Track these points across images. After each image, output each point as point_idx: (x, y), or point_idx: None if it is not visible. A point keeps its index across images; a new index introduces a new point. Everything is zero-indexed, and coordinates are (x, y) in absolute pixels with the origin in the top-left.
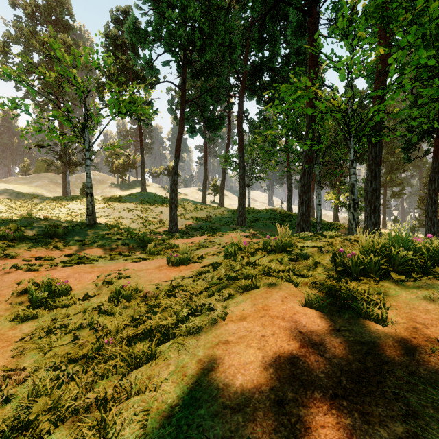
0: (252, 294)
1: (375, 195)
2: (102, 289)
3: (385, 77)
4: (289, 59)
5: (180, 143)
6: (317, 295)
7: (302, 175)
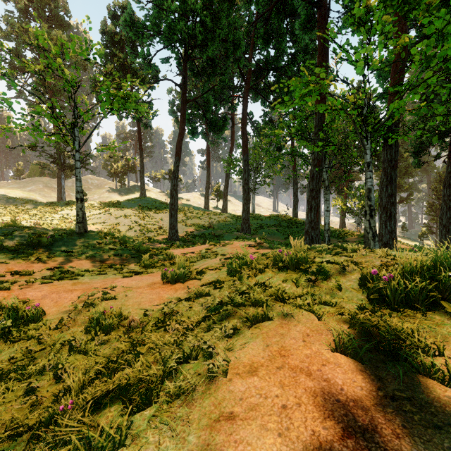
0: (263, 328)
1: (391, 200)
2: (81, 313)
3: (401, 74)
4: (295, 57)
5: (181, 145)
6: (352, 336)
7: (311, 180)
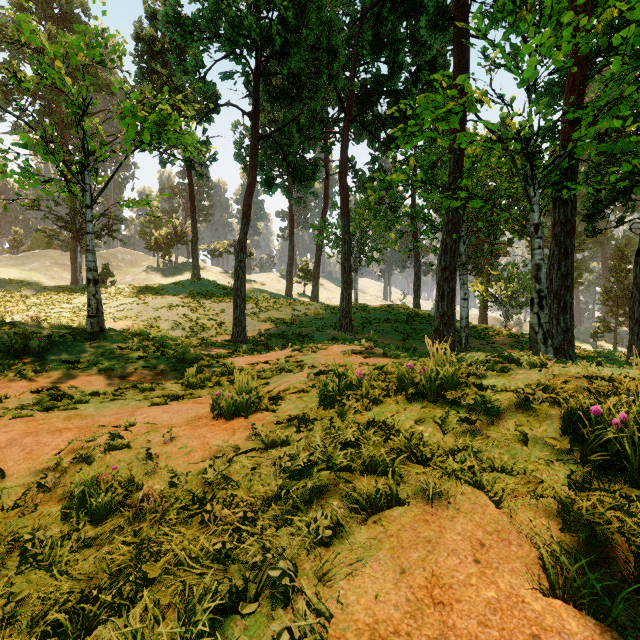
0: (389, 524)
1: (566, 283)
2: (67, 475)
3: (581, 92)
4: (418, 76)
5: (250, 201)
6: (584, 562)
7: (443, 253)
